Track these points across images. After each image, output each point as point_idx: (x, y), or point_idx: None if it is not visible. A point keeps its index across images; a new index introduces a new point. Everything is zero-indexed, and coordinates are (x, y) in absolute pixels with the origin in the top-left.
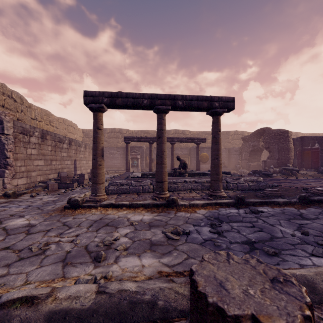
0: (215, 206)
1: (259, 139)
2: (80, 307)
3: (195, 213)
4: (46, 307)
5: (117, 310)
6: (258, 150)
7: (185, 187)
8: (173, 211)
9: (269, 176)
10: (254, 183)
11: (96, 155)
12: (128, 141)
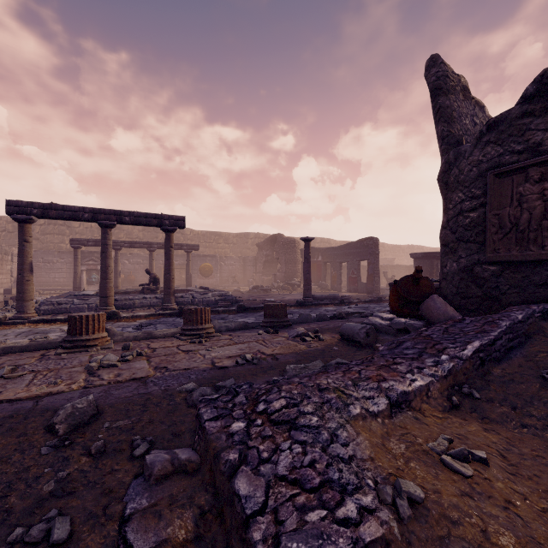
0: (158, 317)
1: (273, 247)
2: (21, 345)
3: (134, 322)
4: (1, 346)
5: (42, 345)
6: (272, 260)
7: (143, 304)
8: (113, 322)
9: (267, 292)
10: (221, 298)
11: (22, 270)
12: (79, 245)
